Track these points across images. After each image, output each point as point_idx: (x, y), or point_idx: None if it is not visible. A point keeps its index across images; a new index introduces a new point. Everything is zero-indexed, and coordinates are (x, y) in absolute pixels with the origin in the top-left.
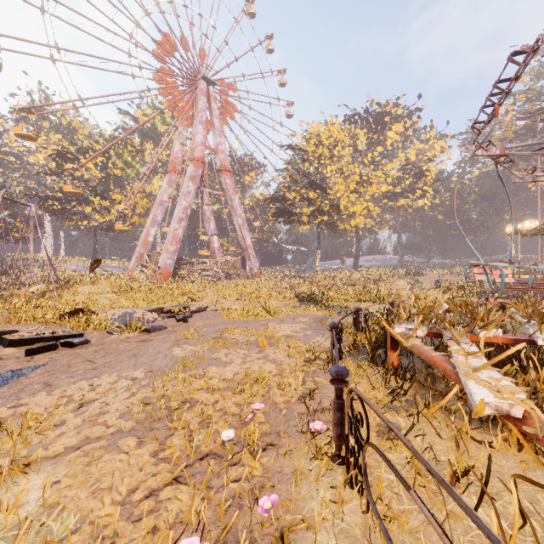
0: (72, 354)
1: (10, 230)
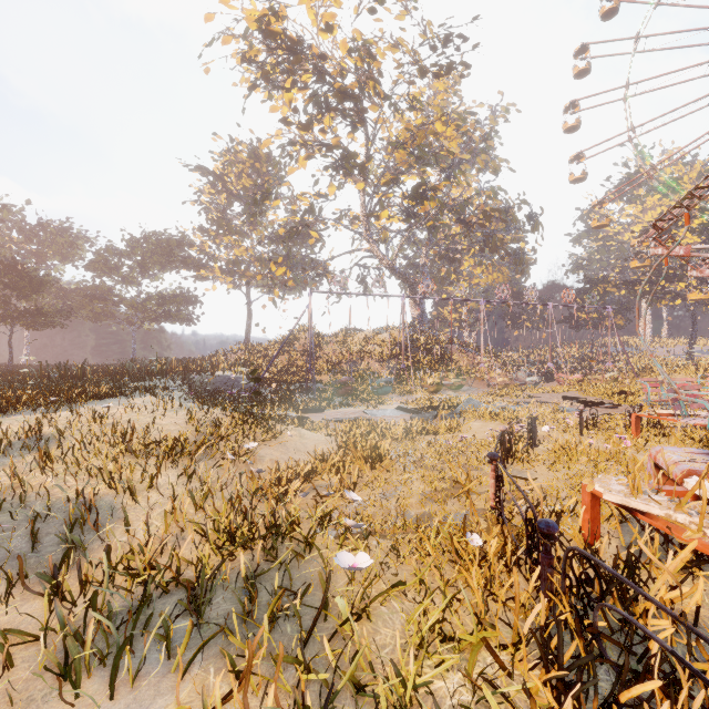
0: (604, 410)
1: (602, 319)
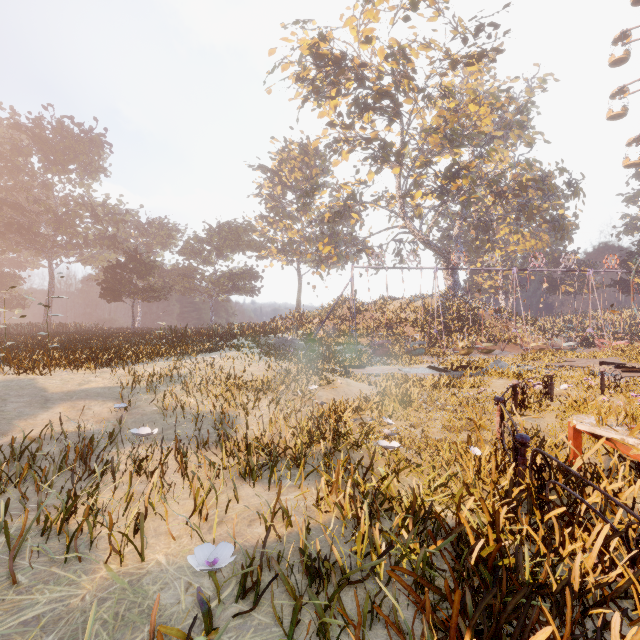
0: None
1: None
